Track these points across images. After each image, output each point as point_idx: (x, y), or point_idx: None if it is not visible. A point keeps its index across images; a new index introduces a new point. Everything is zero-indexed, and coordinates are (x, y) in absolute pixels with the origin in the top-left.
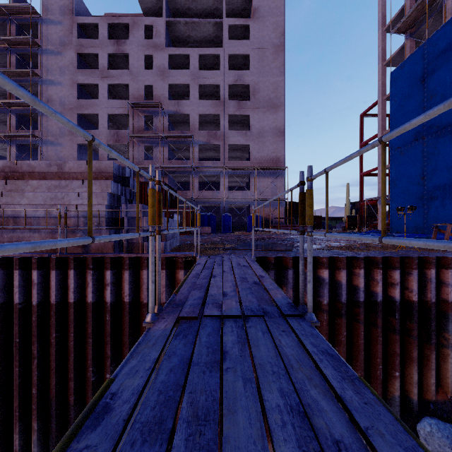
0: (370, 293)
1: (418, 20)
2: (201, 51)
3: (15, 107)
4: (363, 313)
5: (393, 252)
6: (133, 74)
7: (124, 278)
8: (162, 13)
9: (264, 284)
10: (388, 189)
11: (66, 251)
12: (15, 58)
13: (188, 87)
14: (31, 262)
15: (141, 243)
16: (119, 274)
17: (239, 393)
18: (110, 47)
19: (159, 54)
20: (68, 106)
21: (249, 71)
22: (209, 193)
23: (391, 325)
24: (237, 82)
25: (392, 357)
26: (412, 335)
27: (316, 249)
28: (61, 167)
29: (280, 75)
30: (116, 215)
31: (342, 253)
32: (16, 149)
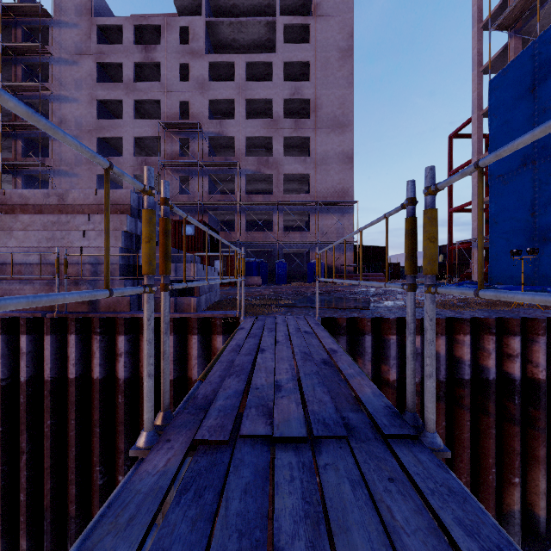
0: (478, 368)
1: (524, 14)
2: (249, 57)
3: (22, 130)
4: (469, 396)
5: (505, 311)
6: (166, 87)
7: (142, 346)
8: (201, 12)
9: (339, 366)
10: (485, 229)
11: (66, 309)
12: (21, 69)
13: (234, 104)
14: (19, 324)
15: None
16: (135, 340)
17: None
18: (137, 55)
19: (197, 62)
20: (85, 128)
21: (309, 82)
22: (259, 234)
23: (508, 413)
24: (294, 97)
25: (509, 457)
26: (537, 426)
27: (401, 307)
28: (63, 198)
29: (348, 86)
30: (135, 260)
31: (438, 312)
32: (23, 181)
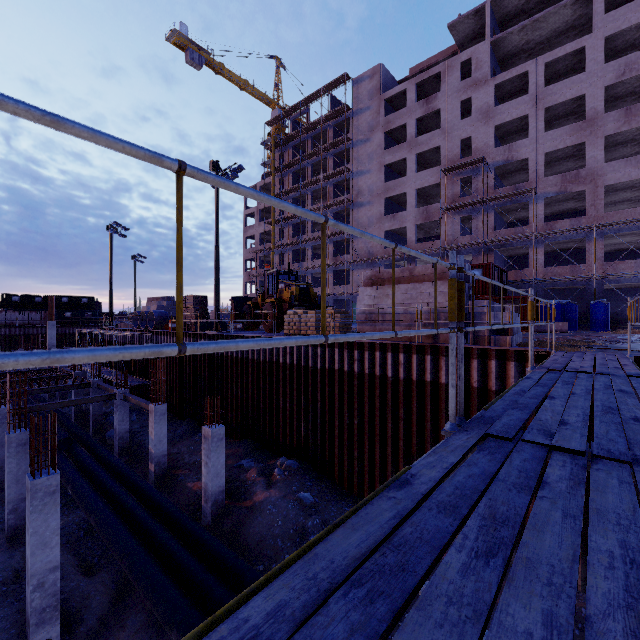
0: None
1: None
2: (549, 56)
3: (333, 207)
4: None
5: None
6: (446, 131)
7: (473, 366)
8: (483, 32)
9: (623, 367)
10: None
11: (421, 341)
12: (332, 160)
13: (526, 118)
14: (398, 347)
15: (487, 336)
16: (467, 362)
17: (583, 381)
18: (418, 111)
19: (480, 91)
20: (375, 192)
21: None
22: (564, 269)
23: None
24: (624, 77)
25: None
26: None
27: None
28: (412, 272)
29: None
30: None
31: None
32: (333, 247)
